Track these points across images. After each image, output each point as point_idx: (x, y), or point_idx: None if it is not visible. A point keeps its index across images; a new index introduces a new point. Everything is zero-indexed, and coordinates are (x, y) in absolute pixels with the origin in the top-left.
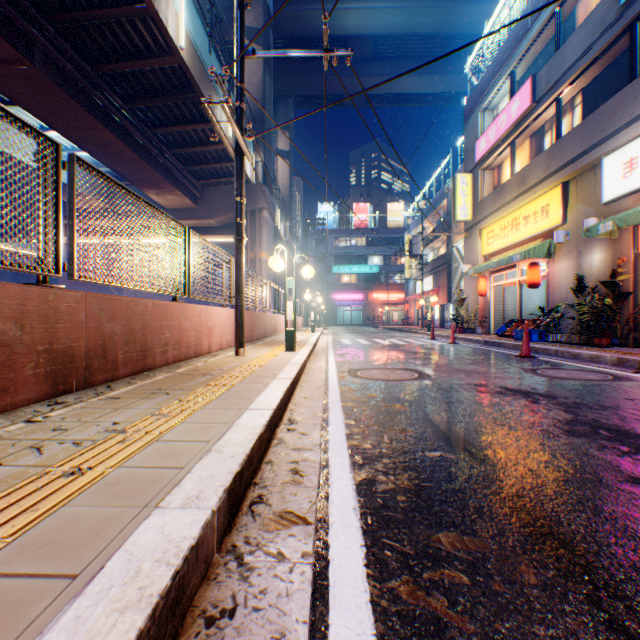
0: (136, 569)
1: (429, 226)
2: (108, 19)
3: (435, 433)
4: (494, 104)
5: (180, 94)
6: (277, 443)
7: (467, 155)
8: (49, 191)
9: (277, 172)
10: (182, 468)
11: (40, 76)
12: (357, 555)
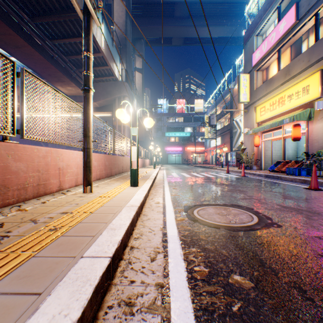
0: None
1: (218, 110)
2: None
3: None
4: (264, 30)
5: (67, 13)
6: None
7: (246, 63)
8: None
9: (135, 80)
10: None
11: None
12: None
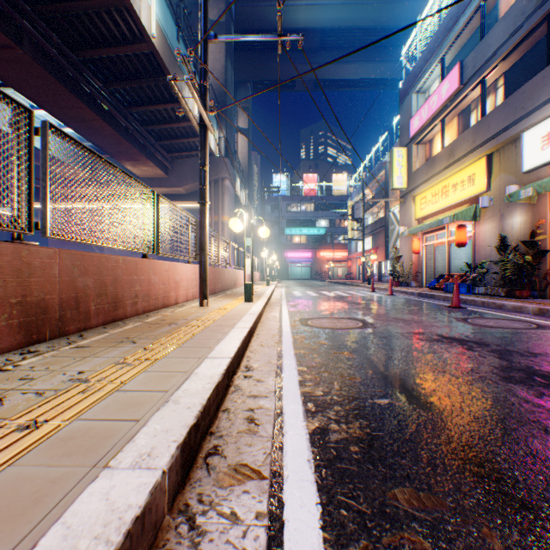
0: (70, 549)
1: (369, 194)
2: (88, 10)
3: (382, 380)
4: (426, 87)
5: (152, 77)
6: (234, 390)
7: (402, 131)
8: (22, 154)
9: (237, 147)
10: (138, 421)
11: (28, 60)
12: (313, 515)
